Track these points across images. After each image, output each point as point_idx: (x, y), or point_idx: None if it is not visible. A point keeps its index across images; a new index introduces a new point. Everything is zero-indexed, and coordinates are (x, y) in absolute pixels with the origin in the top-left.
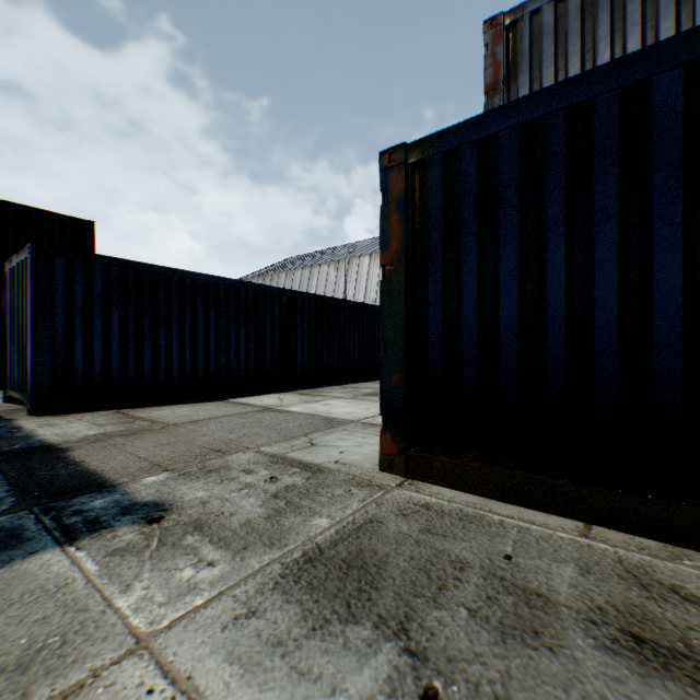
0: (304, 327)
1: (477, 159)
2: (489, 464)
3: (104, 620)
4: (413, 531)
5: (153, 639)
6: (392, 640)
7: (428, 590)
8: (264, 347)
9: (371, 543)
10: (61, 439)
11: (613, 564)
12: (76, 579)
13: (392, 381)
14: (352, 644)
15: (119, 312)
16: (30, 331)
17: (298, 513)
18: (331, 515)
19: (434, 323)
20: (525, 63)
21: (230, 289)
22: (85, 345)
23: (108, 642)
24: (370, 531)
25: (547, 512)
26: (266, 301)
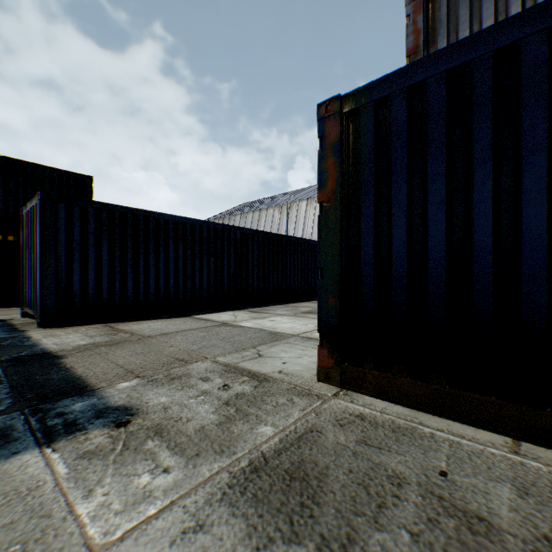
0: (254, 257)
1: (406, 104)
2: (417, 379)
3: (63, 528)
4: (350, 441)
5: None
6: None
7: (368, 507)
8: (222, 273)
9: (311, 453)
10: (59, 347)
11: (549, 486)
12: (46, 481)
13: (328, 303)
14: None
15: (108, 246)
16: (38, 261)
17: (246, 420)
18: (275, 423)
19: (366, 252)
20: (443, 29)
21: (195, 227)
22: (81, 272)
23: None
24: (310, 440)
25: (474, 426)
26: (223, 237)
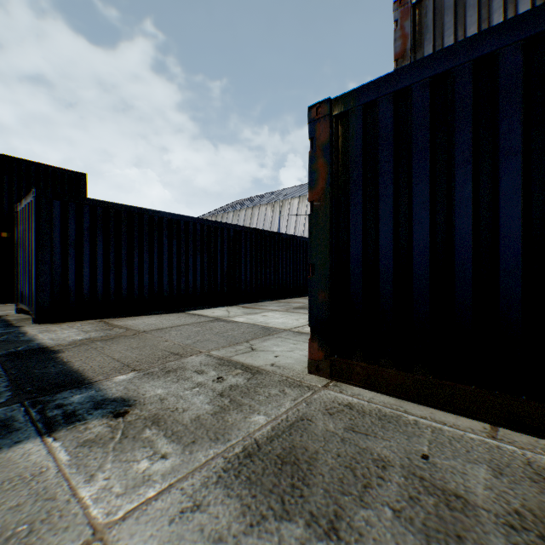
0: (247, 254)
1: (392, 108)
2: (403, 370)
3: (67, 510)
4: (339, 429)
5: (108, 530)
6: (323, 540)
7: (354, 488)
8: (215, 270)
9: (302, 439)
10: (55, 342)
11: (522, 467)
12: (49, 468)
13: (318, 298)
14: (286, 543)
15: (103, 242)
16: (34, 258)
17: (239, 410)
18: (268, 413)
19: (355, 249)
20: (429, 34)
21: (188, 224)
22: (76, 268)
23: (69, 532)
24: (301, 428)
25: (456, 413)
26: (217, 234)
